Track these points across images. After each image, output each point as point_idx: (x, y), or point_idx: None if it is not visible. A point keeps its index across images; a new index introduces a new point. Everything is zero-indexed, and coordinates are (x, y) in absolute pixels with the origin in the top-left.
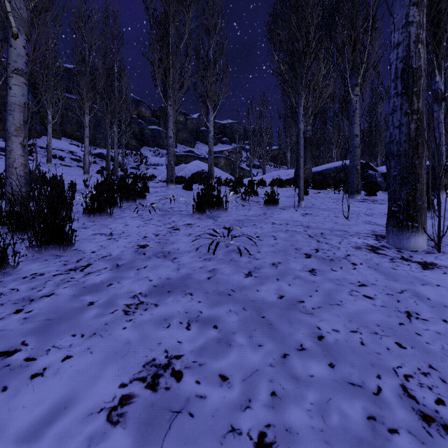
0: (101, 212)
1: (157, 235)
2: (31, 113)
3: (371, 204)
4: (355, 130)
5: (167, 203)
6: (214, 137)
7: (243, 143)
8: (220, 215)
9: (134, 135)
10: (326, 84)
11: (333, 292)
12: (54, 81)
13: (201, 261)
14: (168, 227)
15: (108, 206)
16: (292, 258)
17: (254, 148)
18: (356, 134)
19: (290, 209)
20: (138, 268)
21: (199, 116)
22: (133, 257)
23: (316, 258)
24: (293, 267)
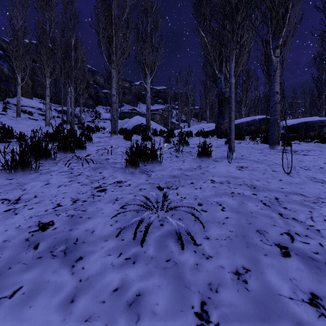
0: (24, 167)
1: (75, 201)
2: (7, 77)
3: (295, 155)
4: (276, 88)
5: (105, 153)
6: (152, 99)
7: (174, 103)
8: (154, 169)
9: (90, 97)
10: (241, 54)
11: None
12: (22, 51)
13: (120, 266)
14: (94, 186)
15: (40, 158)
16: (263, 257)
17: (182, 107)
18: (277, 91)
19: (223, 161)
20: None
21: (140, 83)
22: (11, 258)
23: (301, 258)
24: (274, 284)
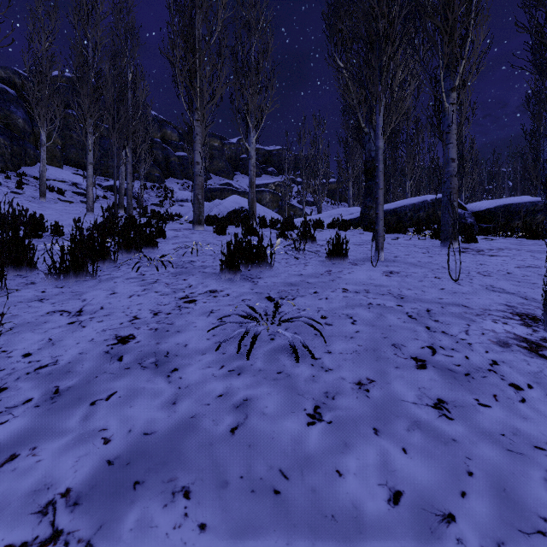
0: (77, 271)
1: (157, 314)
2: (22, 133)
3: (477, 255)
4: (451, 152)
5: (187, 254)
6: (257, 167)
7: (294, 174)
8: (263, 275)
9: (156, 163)
10: (402, 96)
11: (509, 479)
12: (49, 91)
13: (224, 377)
14: (178, 296)
15: (95, 259)
16: (393, 369)
17: (307, 180)
18: (452, 157)
19: (364, 264)
20: (95, 400)
21: (238, 141)
22: (95, 369)
23: (438, 370)
24: (400, 392)
